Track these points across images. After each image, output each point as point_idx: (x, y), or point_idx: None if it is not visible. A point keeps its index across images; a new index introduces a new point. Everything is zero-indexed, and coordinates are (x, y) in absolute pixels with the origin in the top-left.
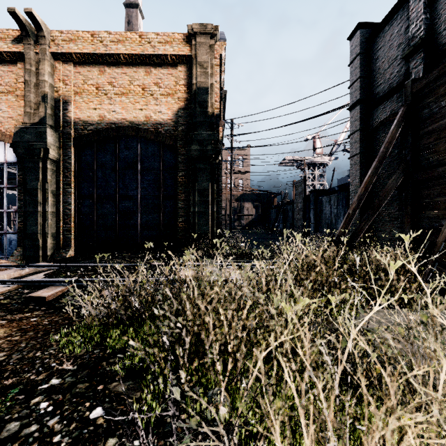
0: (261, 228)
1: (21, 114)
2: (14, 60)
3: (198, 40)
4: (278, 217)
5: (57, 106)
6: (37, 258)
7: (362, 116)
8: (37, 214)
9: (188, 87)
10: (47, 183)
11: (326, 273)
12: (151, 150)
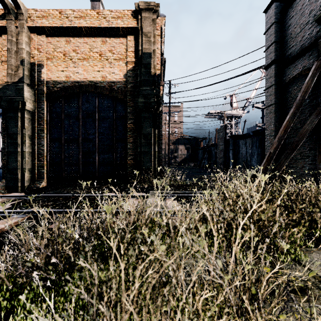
0: (191, 164)
1: (5, 75)
2: (0, 33)
3: (143, 14)
4: (204, 156)
5: (33, 69)
6: (17, 188)
7: (276, 74)
8: (17, 153)
9: (135, 53)
10: (24, 129)
11: (272, 213)
12: (106, 103)
